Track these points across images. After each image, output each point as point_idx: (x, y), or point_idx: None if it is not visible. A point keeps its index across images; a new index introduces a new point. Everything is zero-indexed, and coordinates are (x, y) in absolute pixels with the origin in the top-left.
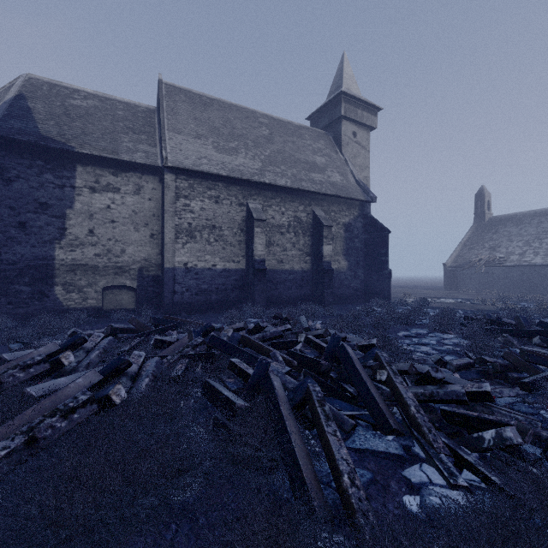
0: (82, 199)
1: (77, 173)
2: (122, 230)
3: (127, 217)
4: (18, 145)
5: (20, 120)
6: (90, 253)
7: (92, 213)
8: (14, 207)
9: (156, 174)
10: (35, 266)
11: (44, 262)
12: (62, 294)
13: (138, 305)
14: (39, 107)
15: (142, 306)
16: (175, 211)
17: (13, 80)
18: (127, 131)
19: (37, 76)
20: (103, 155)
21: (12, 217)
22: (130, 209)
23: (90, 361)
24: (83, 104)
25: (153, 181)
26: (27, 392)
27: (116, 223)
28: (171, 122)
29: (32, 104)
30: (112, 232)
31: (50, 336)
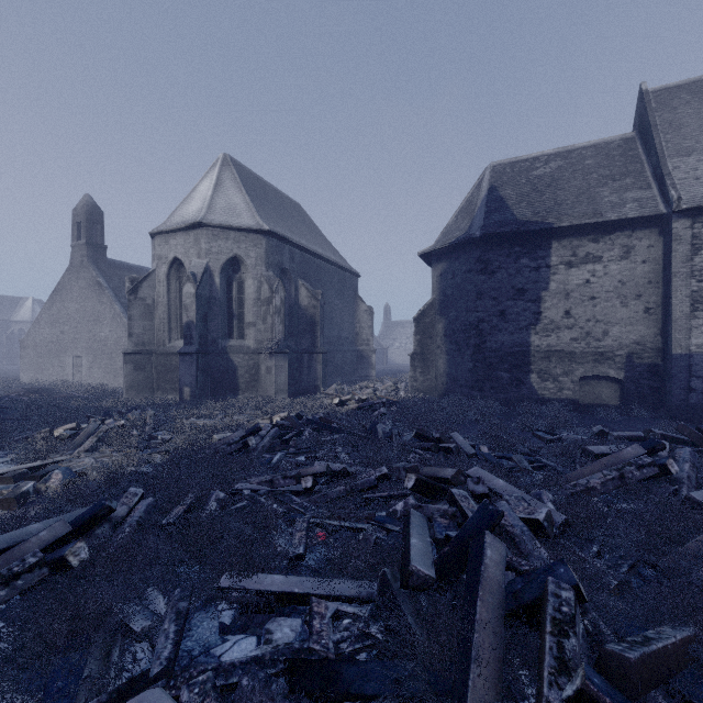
0: (557, 278)
1: (552, 250)
2: (604, 308)
3: (610, 290)
4: (499, 237)
5: (497, 212)
6: (565, 338)
7: (567, 292)
8: (495, 297)
9: (653, 225)
10: (513, 353)
11: (520, 349)
12: (536, 383)
13: (625, 402)
14: (509, 192)
15: (631, 405)
16: (691, 271)
17: (480, 176)
18: (603, 182)
19: (498, 162)
20: (583, 222)
21: (494, 307)
22: (615, 279)
23: (687, 474)
24: (546, 170)
25: (649, 237)
26: (692, 497)
27: (597, 300)
28: (672, 144)
29: (502, 193)
30: (591, 311)
31: (563, 429)
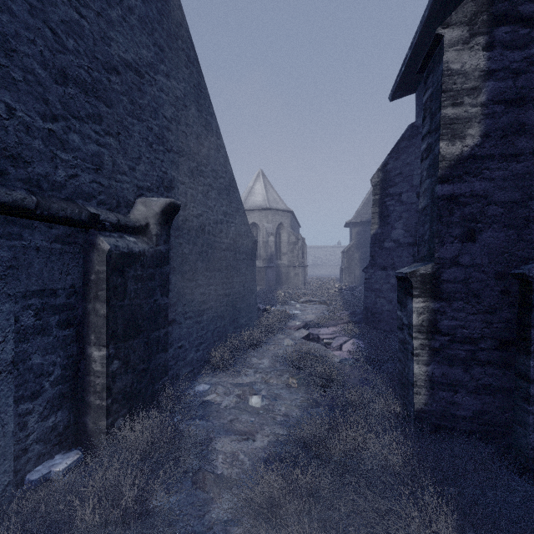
0: None
1: None
2: None
3: None
4: None
5: None
6: None
7: None
8: None
9: None
10: None
11: None
12: None
13: None
14: None
15: None
16: None
17: (371, 188)
18: None
19: None
20: None
21: None
22: None
23: None
24: None
25: None
26: None
27: None
28: None
29: None
30: None
31: None
